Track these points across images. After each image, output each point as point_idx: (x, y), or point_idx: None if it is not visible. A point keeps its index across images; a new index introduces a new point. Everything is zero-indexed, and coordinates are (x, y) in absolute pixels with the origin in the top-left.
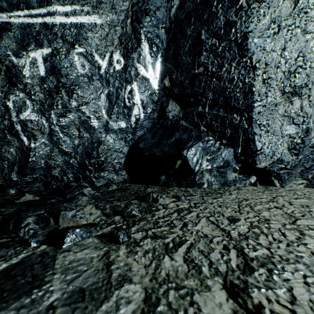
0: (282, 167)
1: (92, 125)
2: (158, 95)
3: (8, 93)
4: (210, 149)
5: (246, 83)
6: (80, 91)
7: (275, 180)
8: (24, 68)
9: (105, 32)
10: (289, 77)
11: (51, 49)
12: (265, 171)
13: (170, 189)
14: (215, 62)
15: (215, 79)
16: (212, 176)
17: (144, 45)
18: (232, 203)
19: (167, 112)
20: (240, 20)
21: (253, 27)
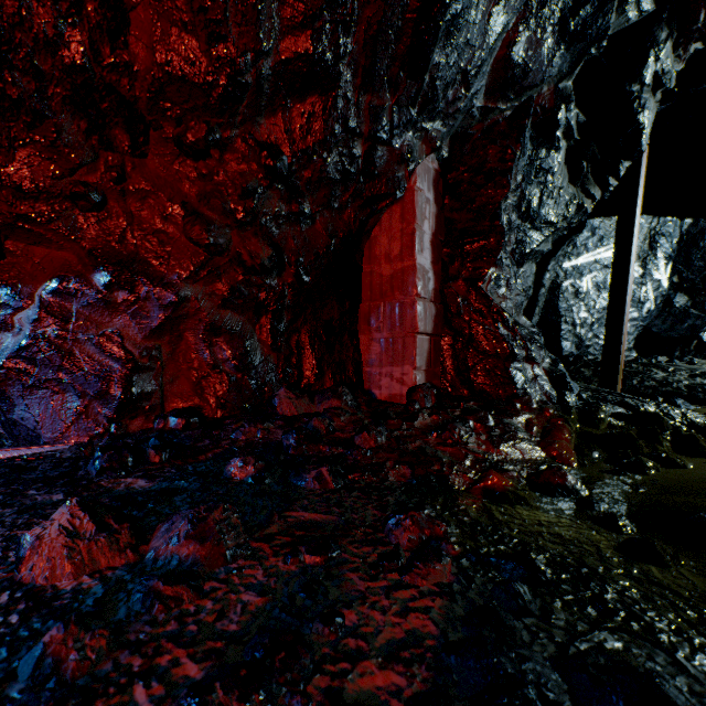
0: None
1: None
2: (667, 290)
3: (574, 303)
4: None
5: None
6: None
7: None
8: (584, 288)
9: None
10: None
11: (596, 273)
12: None
13: None
14: None
15: None
16: None
17: (660, 258)
18: None
19: (674, 302)
20: None
21: None
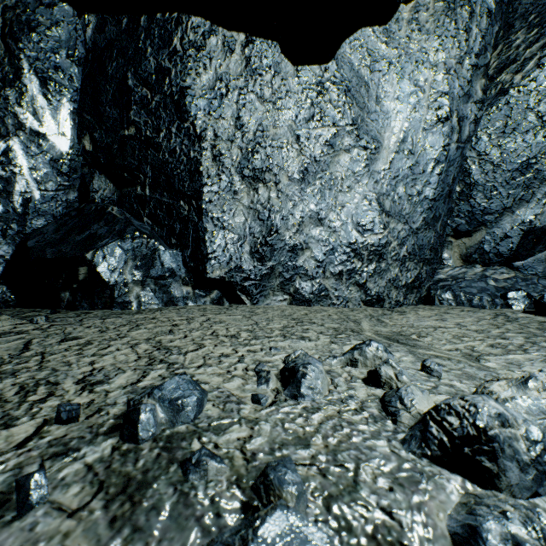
0: (246, 276)
1: None
2: (69, 163)
3: None
4: (142, 251)
5: (192, 159)
6: None
7: (243, 295)
8: None
9: None
10: (247, 157)
11: None
12: (228, 283)
13: (68, 312)
14: (149, 122)
15: (152, 148)
16: (148, 291)
17: (30, 79)
18: (120, 323)
19: (92, 191)
20: (175, 68)
21: (192, 82)
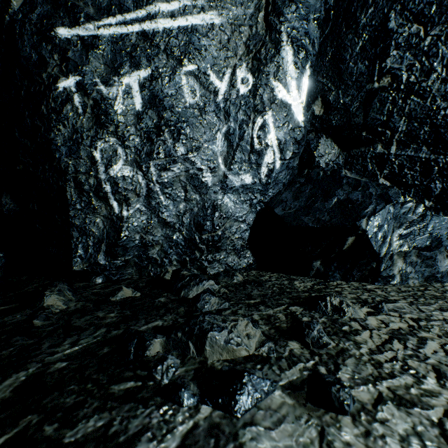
0: None
1: (204, 182)
2: (303, 130)
3: (94, 138)
4: (406, 218)
5: None
6: (189, 131)
7: None
8: (115, 101)
9: (226, 36)
10: None
11: (150, 70)
12: None
13: (334, 285)
14: (416, 64)
15: (414, 95)
16: (407, 264)
17: (286, 50)
18: None
19: (317, 156)
20: None
21: None
